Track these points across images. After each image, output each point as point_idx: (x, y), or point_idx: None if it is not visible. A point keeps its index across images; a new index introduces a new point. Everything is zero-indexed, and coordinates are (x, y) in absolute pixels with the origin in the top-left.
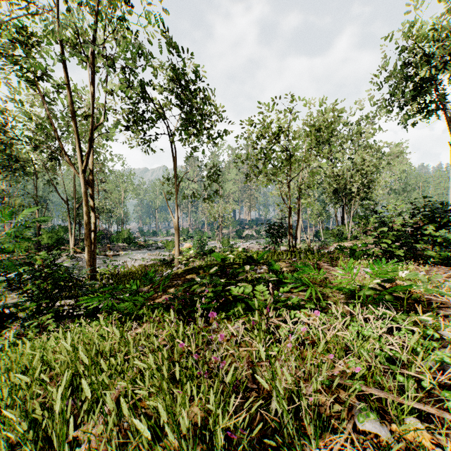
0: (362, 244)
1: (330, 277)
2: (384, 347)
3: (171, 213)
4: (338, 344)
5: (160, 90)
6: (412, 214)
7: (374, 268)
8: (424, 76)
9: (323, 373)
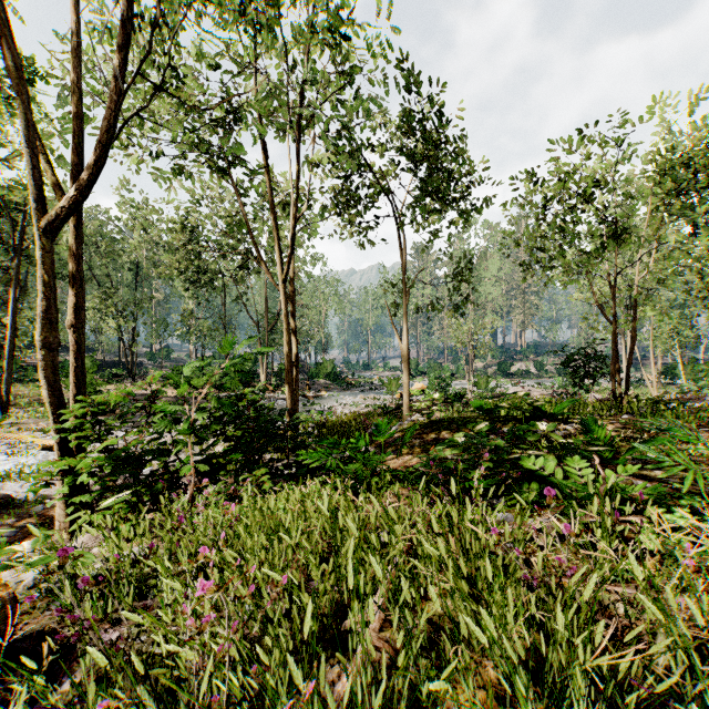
0: None
1: None
2: None
3: (397, 336)
4: None
5: (380, 151)
6: None
7: None
8: None
9: None
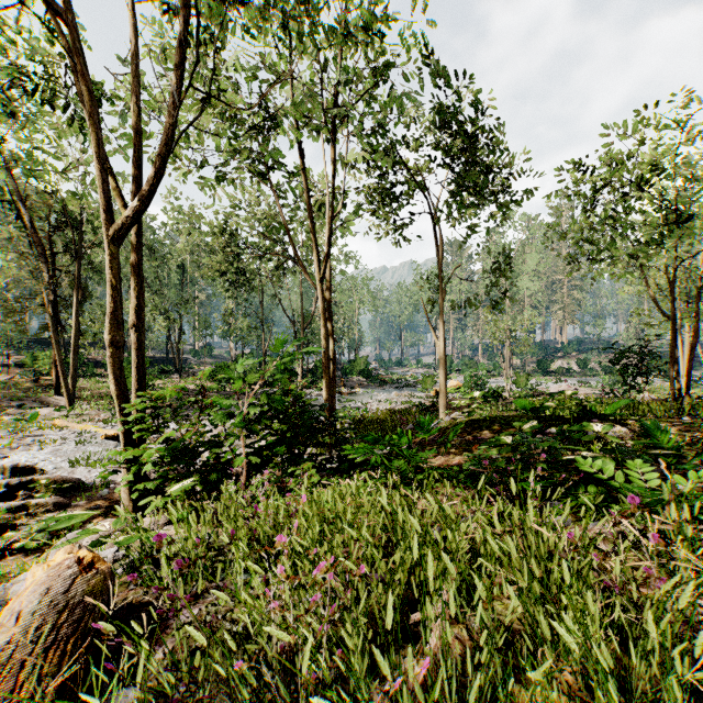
0: None
1: None
2: None
3: (434, 333)
4: None
5: (415, 148)
6: None
7: None
8: None
9: None
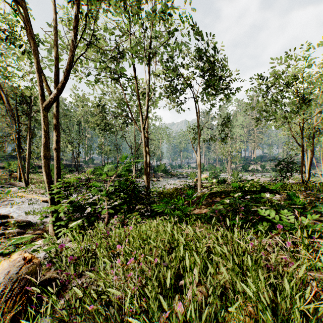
0: None
1: None
2: None
3: (195, 153)
4: None
5: (187, 68)
6: None
7: None
8: None
9: None
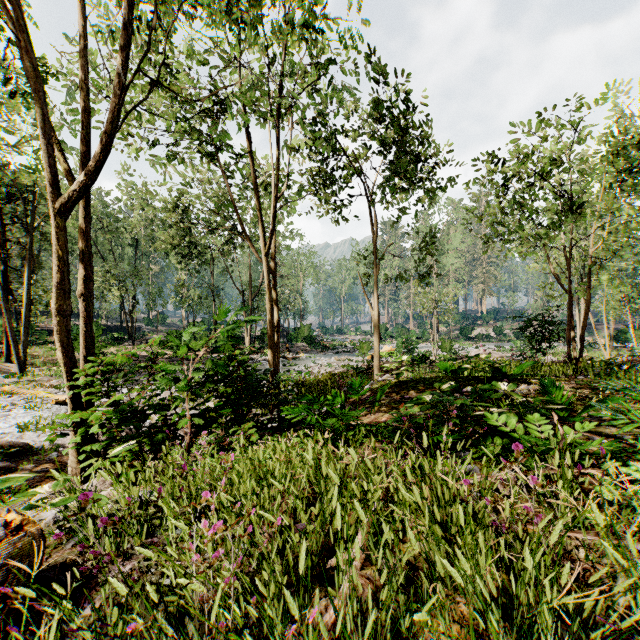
0: None
1: None
2: None
3: (369, 304)
4: None
5: (353, 136)
6: None
7: None
8: None
9: None
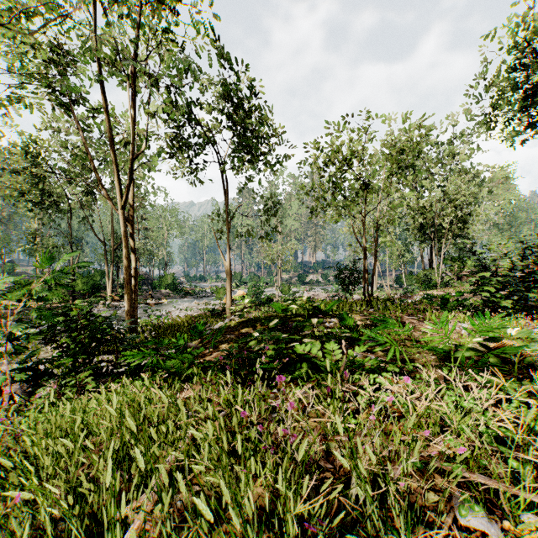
0: (457, 292)
1: (416, 334)
2: (490, 423)
3: (222, 255)
4: (431, 418)
5: (209, 110)
6: (522, 256)
7: (475, 323)
8: (537, 81)
9: (416, 453)
